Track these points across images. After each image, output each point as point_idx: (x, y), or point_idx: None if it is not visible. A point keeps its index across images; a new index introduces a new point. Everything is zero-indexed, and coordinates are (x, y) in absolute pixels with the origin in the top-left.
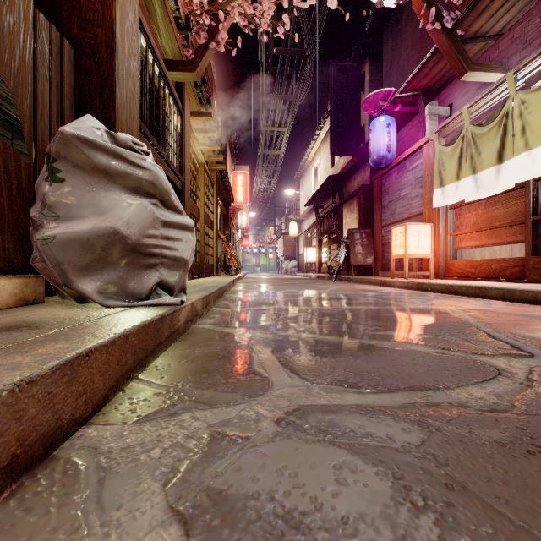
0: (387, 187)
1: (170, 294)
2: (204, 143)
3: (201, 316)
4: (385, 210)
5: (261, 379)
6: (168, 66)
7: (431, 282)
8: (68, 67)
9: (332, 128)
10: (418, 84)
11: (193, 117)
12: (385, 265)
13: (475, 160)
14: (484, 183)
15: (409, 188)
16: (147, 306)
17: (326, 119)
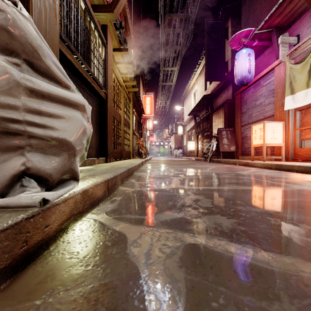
0: (245, 99)
1: (46, 185)
2: (123, 72)
3: (102, 200)
4: (244, 114)
5: None
6: (94, 9)
7: (290, 164)
8: None
9: (206, 63)
10: (272, 22)
11: (115, 52)
12: (243, 151)
13: None
14: None
15: (263, 98)
16: None
17: (201, 61)
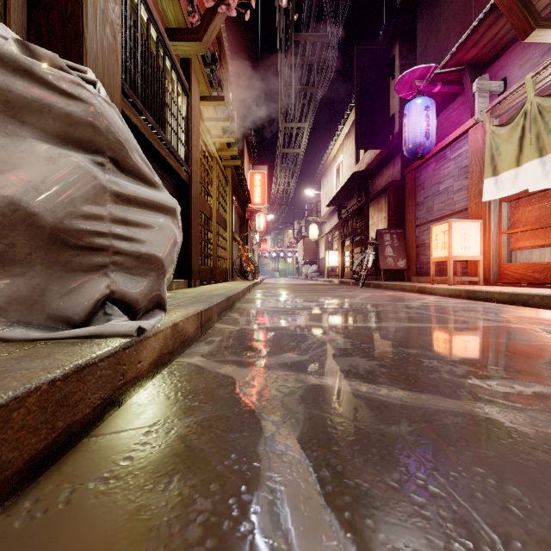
0: (422, 181)
1: (131, 314)
2: (216, 134)
3: (194, 340)
4: (420, 207)
5: None
6: (170, 35)
7: (487, 290)
8: None
9: (358, 118)
10: (464, 56)
11: (202, 102)
12: (419, 269)
13: (543, 139)
14: None
15: (450, 180)
16: (77, 338)
17: (350, 112)
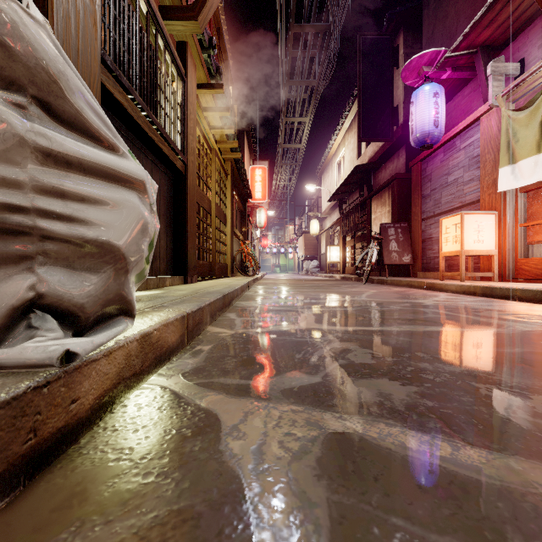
0: (429, 172)
1: (74, 325)
2: (215, 126)
3: (178, 350)
4: (427, 199)
5: None
6: (164, 14)
7: (508, 287)
8: None
9: (361, 110)
10: (477, 38)
11: (200, 90)
12: (426, 264)
13: None
14: None
15: (460, 170)
16: None
17: (352, 105)
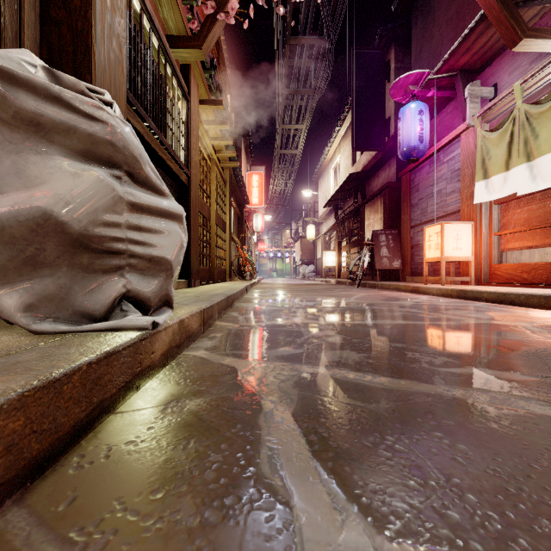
0: (417, 183)
1: (144, 310)
2: (215, 137)
3: (198, 336)
4: (415, 208)
5: (275, 514)
6: (171, 42)
7: (477, 290)
8: (31, 16)
9: (354, 121)
10: (456, 63)
11: (202, 106)
12: (414, 269)
13: (530, 144)
14: (543, 172)
15: (444, 182)
16: (99, 331)
17: (347, 114)
